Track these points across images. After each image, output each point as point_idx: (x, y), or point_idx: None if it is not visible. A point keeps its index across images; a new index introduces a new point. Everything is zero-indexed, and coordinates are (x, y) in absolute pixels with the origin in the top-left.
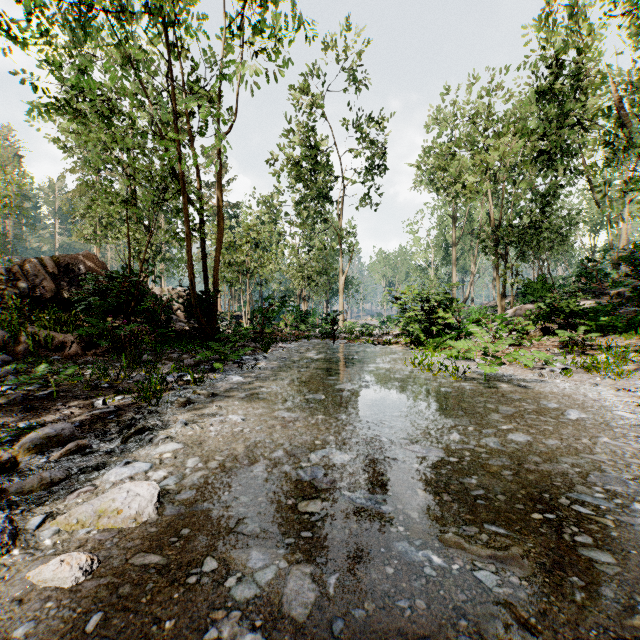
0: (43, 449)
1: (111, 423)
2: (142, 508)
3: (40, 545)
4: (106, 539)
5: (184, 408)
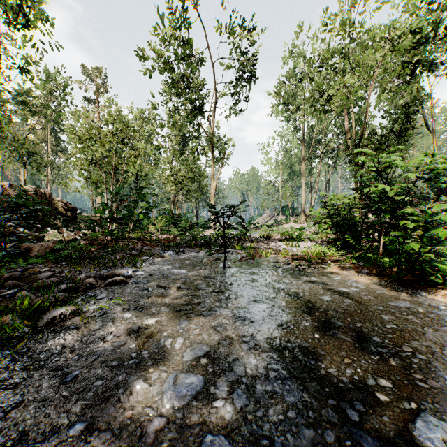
0: None
1: None
2: None
3: None
4: None
5: None
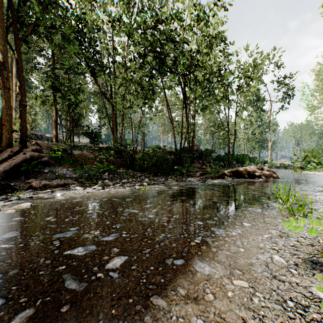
0: None
1: None
2: None
3: None
4: None
5: None
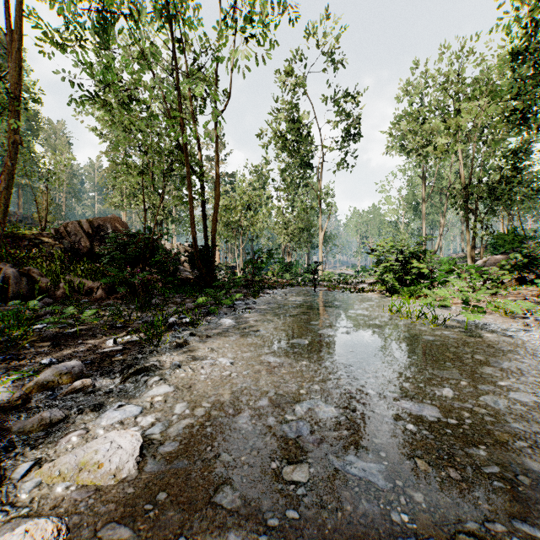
0: (54, 386)
1: (117, 361)
2: (123, 462)
3: (18, 500)
4: (82, 499)
5: (180, 349)
